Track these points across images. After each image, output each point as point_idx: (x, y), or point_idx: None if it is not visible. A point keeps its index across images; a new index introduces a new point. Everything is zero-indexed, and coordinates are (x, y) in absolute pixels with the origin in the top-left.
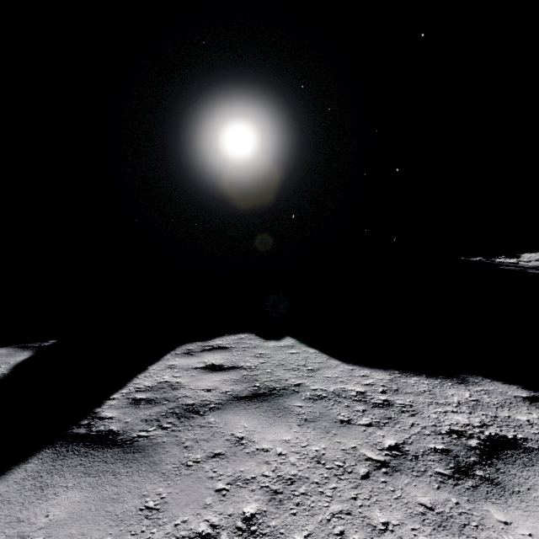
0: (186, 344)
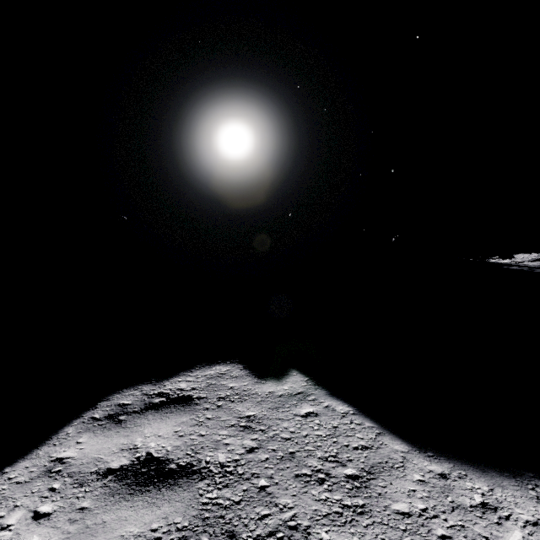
0: (123, 391)
